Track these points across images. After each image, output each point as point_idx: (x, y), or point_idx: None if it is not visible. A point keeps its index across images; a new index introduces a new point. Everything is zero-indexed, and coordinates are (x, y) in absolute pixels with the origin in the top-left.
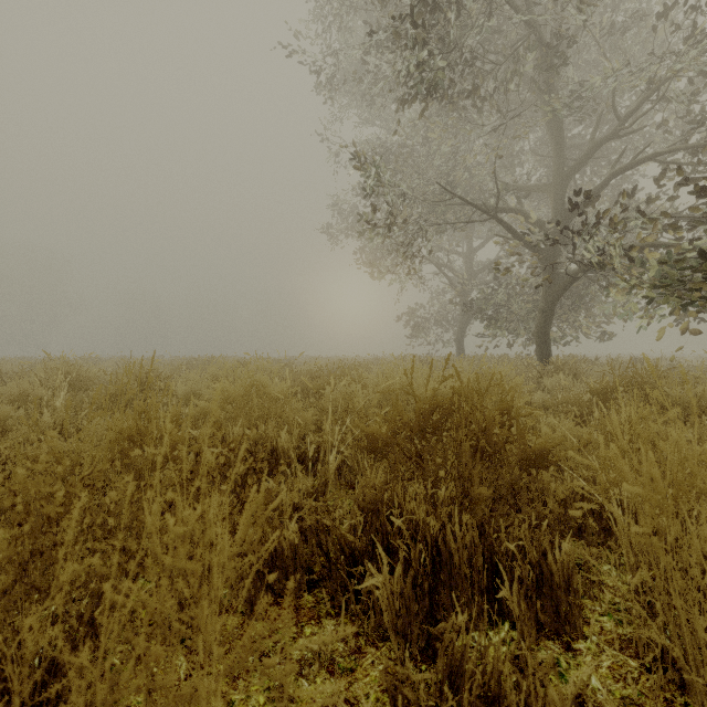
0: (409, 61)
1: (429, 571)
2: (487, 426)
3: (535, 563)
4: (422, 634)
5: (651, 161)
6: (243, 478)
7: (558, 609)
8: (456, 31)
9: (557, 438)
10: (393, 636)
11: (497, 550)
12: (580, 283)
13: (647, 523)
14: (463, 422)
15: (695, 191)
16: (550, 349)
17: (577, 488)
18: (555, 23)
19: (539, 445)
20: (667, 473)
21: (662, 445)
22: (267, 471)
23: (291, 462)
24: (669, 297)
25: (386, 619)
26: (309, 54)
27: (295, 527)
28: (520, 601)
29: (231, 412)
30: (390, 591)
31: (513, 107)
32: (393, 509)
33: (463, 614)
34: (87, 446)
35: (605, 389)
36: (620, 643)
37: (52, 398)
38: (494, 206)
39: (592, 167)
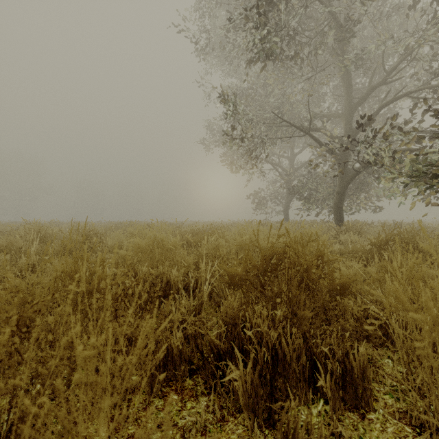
0: (254, 35)
1: (270, 366)
2: (308, 268)
3: (340, 360)
4: (265, 408)
5: (406, 99)
6: (148, 300)
7: (356, 391)
8: (284, 16)
9: (351, 274)
10: (246, 413)
11: (315, 351)
12: (361, 175)
13: (426, 339)
14: (292, 265)
15: (435, 117)
16: (343, 217)
17: (370, 311)
18: (346, 12)
19: (343, 281)
20: (438, 303)
21: (431, 283)
22: (164, 295)
23: (179, 289)
24: (419, 184)
25: (241, 401)
26: (192, 32)
27: (181, 335)
28: (331, 386)
29: (141, 257)
30: (244, 380)
31: (319, 65)
32: (246, 323)
33: (292, 394)
34: (47, 280)
35: (380, 242)
36: (398, 414)
37: (28, 248)
38: (308, 127)
39: (369, 103)
